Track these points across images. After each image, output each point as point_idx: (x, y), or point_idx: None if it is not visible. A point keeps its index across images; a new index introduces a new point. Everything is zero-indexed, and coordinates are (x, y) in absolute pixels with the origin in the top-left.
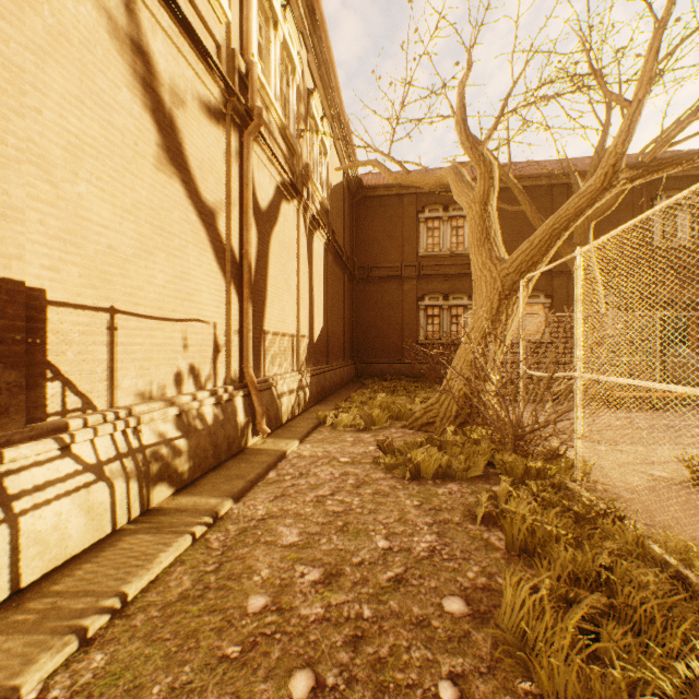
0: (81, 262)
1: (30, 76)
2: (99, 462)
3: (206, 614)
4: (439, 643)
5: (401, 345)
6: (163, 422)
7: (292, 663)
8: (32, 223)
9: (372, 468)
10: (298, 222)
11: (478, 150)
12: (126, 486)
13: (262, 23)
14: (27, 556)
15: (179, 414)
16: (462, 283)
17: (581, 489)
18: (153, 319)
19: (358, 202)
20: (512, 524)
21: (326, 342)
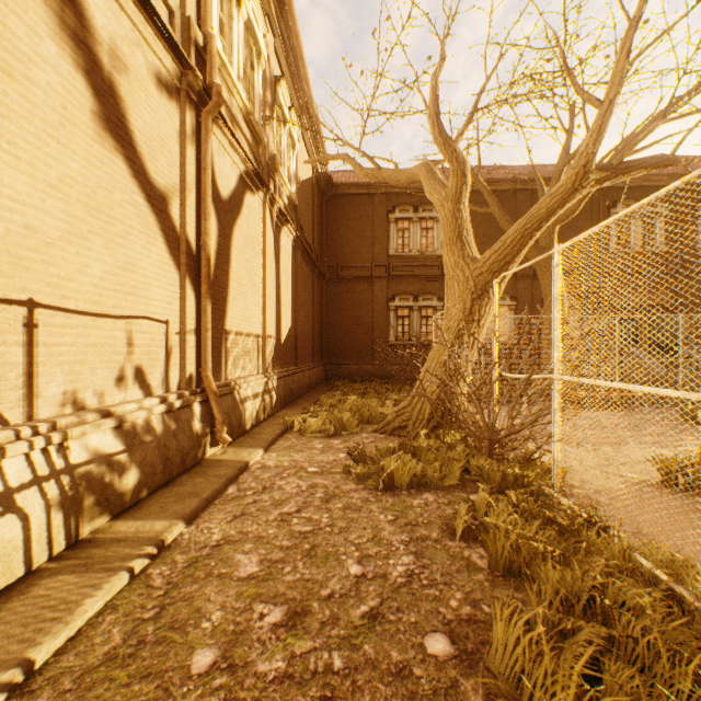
0: None
1: None
2: (8, 490)
3: (138, 681)
4: (423, 699)
5: (371, 346)
6: (98, 435)
7: None
8: None
9: (343, 478)
10: (264, 215)
11: (451, 146)
12: (45, 516)
13: None
14: None
15: (120, 425)
16: (432, 284)
17: (560, 496)
18: (87, 315)
19: (328, 200)
20: (496, 541)
21: (294, 343)
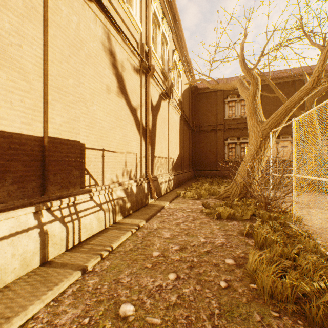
0: (94, 133)
1: (81, 72)
2: (101, 203)
3: (139, 255)
4: (222, 271)
5: (216, 162)
6: (119, 191)
7: (169, 271)
8: (81, 121)
9: (200, 214)
10: (168, 108)
11: (250, 72)
12: (108, 213)
13: (154, 28)
14: (82, 231)
15: (124, 188)
16: (246, 131)
17: (294, 226)
18: (115, 152)
19: (195, 96)
20: (257, 236)
21: (180, 160)
